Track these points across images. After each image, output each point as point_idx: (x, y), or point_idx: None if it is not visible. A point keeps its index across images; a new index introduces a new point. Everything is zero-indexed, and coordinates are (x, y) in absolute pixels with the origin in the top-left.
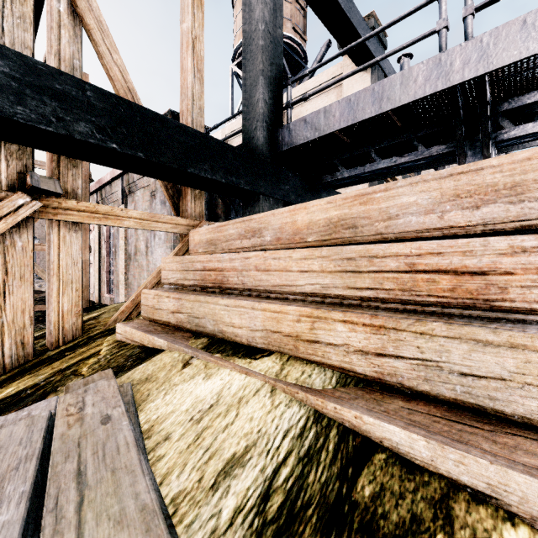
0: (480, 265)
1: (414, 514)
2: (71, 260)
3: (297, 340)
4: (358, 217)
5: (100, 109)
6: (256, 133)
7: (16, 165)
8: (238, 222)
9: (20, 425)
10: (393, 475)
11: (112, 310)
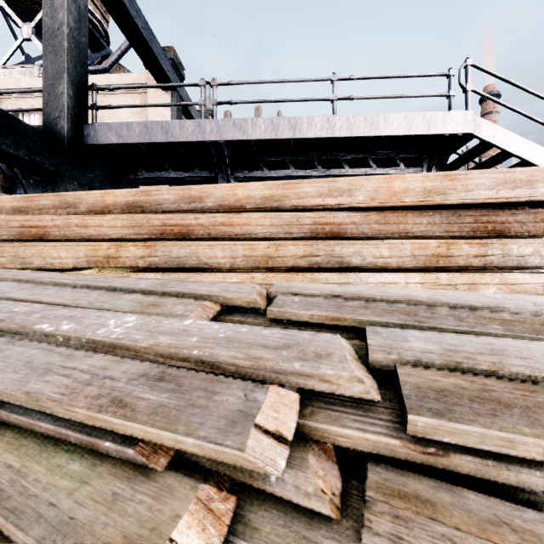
0: (187, 223)
1: None
2: None
3: (108, 258)
4: (144, 202)
5: None
6: (60, 121)
7: None
8: (53, 195)
9: None
10: None
11: None
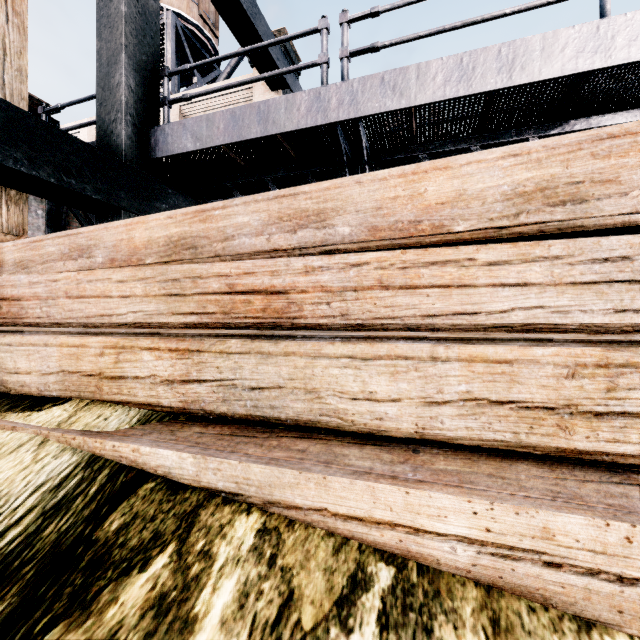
0: (284, 284)
1: (157, 532)
2: None
3: (100, 378)
4: (198, 236)
5: None
6: (116, 127)
7: None
8: (60, 236)
9: None
10: (154, 501)
11: None
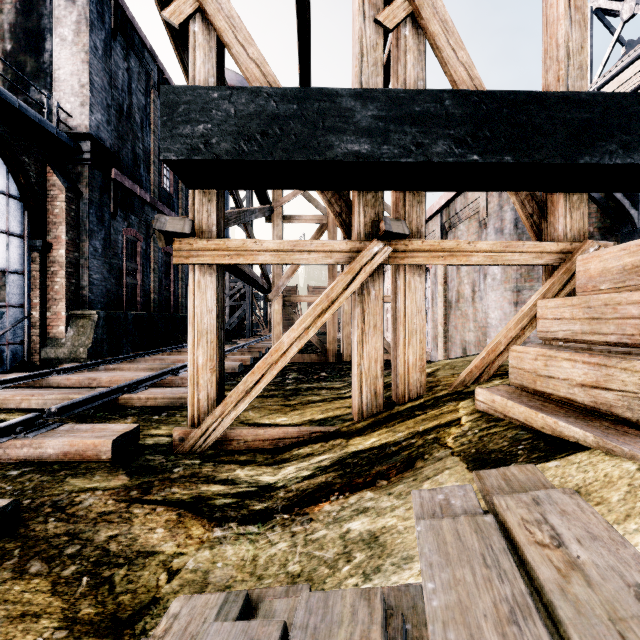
0: None
1: None
2: (415, 307)
3: None
4: None
5: (458, 117)
6: None
7: (370, 214)
8: None
9: (463, 525)
10: None
11: (446, 367)
